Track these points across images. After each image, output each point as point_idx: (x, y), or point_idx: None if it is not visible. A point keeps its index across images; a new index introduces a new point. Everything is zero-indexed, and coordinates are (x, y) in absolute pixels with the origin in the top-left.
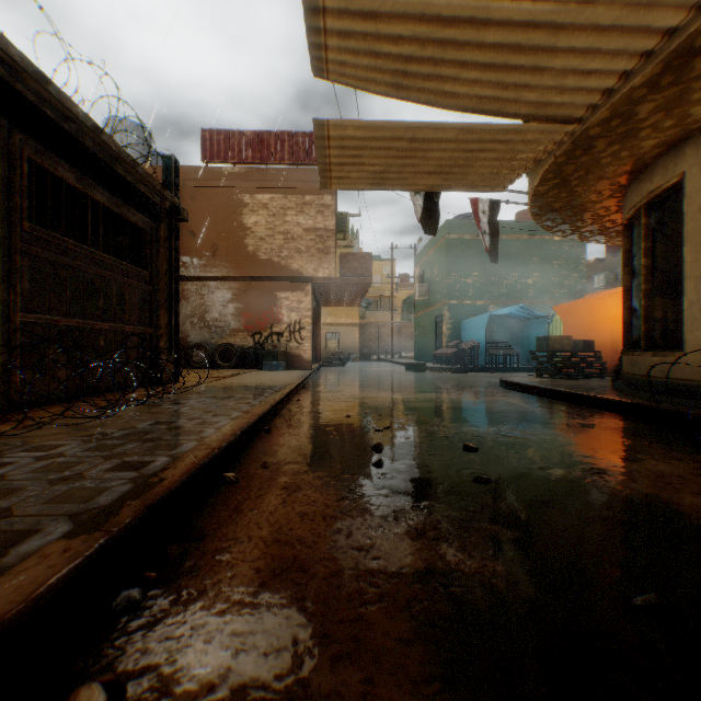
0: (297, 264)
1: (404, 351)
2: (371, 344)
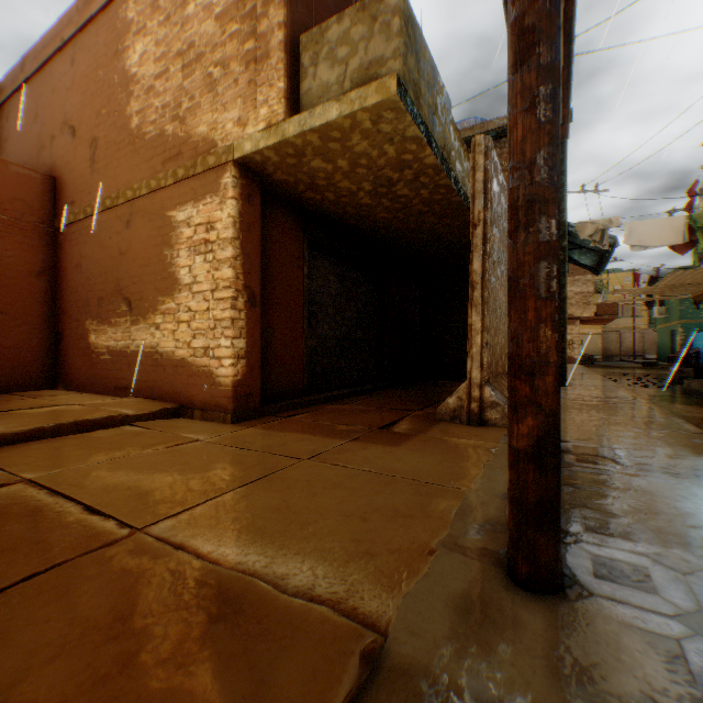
0: (569, 311)
1: (646, 353)
2: (611, 348)
